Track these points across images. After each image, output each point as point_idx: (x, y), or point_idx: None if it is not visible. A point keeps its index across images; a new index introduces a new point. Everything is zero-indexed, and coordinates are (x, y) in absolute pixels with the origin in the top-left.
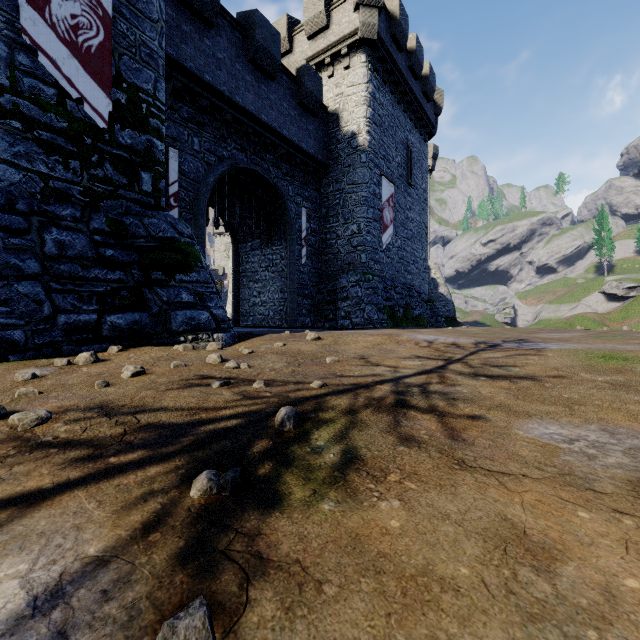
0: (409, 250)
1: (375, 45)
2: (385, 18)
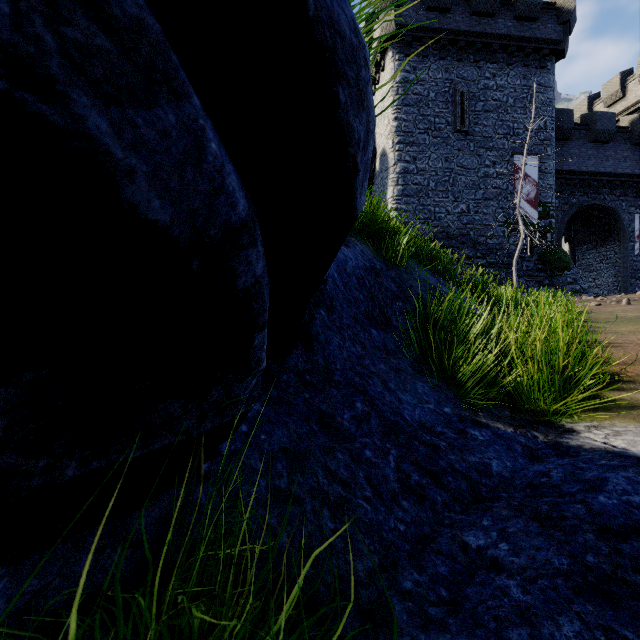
0: None
1: None
2: None
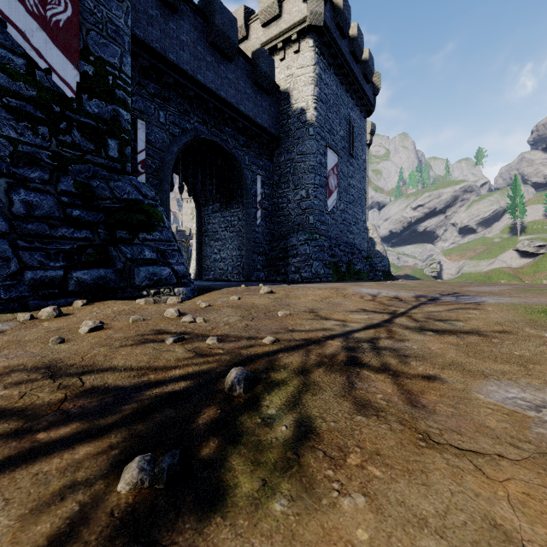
0: (351, 213)
1: (321, 32)
2: (330, 8)
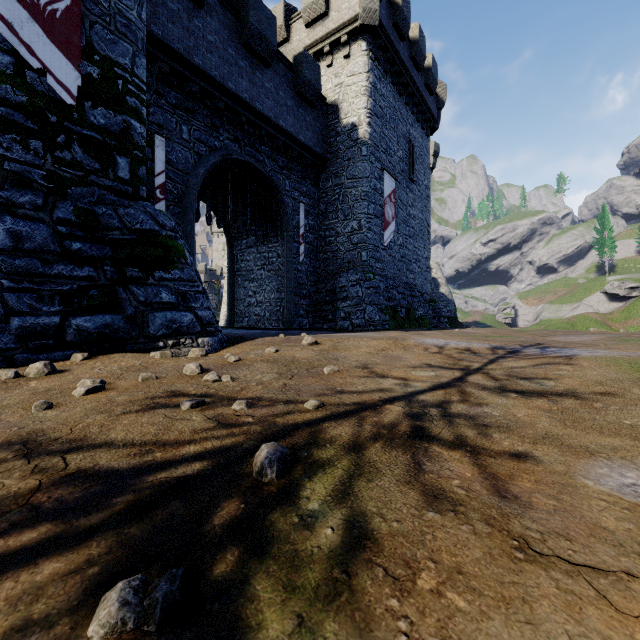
0: (411, 248)
1: (376, 32)
2: (387, 4)
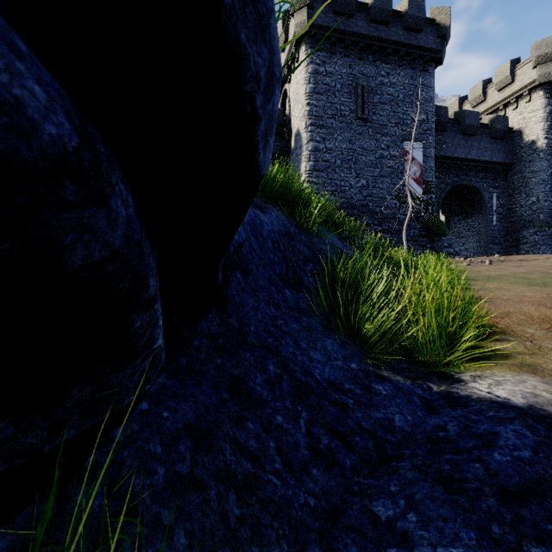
0: None
1: (551, 82)
2: None
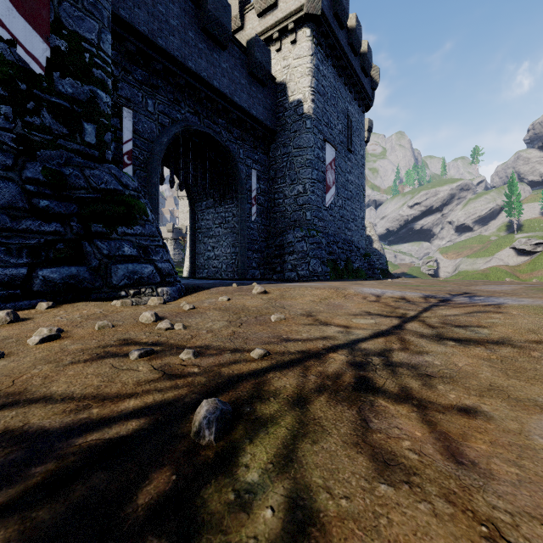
0: (349, 209)
1: (319, 21)
2: None
